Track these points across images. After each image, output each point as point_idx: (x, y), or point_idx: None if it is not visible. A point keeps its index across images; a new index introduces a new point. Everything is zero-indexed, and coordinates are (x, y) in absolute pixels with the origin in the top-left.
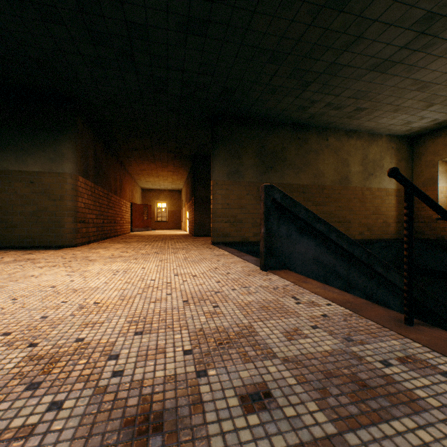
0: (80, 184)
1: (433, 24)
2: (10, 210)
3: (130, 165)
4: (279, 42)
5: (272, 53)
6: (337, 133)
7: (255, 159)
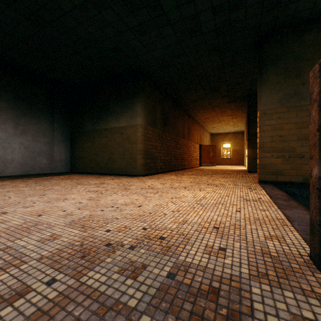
0: (148, 132)
1: None
2: (113, 151)
3: (195, 115)
4: None
5: None
6: None
7: None
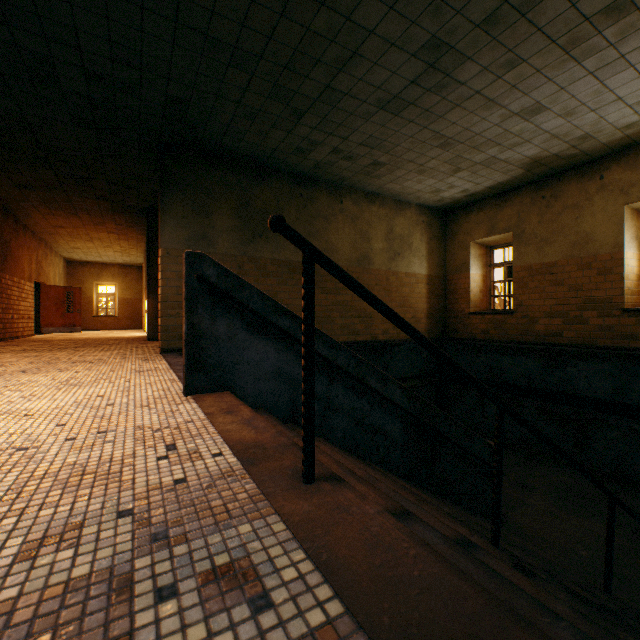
0: None
1: (442, 56)
2: None
3: (27, 215)
4: (240, 34)
5: (234, 50)
6: (355, 194)
7: (234, 220)
